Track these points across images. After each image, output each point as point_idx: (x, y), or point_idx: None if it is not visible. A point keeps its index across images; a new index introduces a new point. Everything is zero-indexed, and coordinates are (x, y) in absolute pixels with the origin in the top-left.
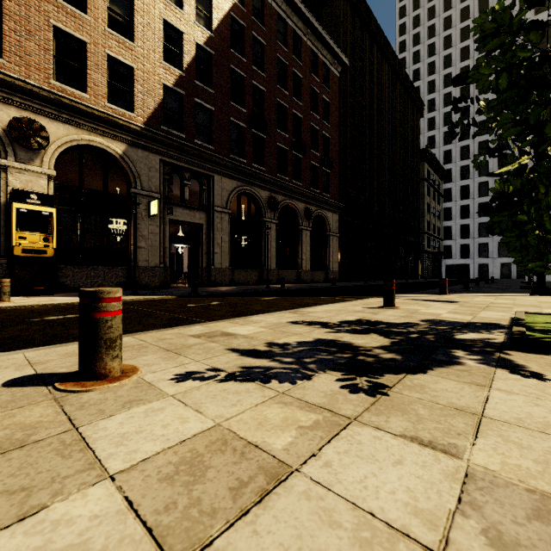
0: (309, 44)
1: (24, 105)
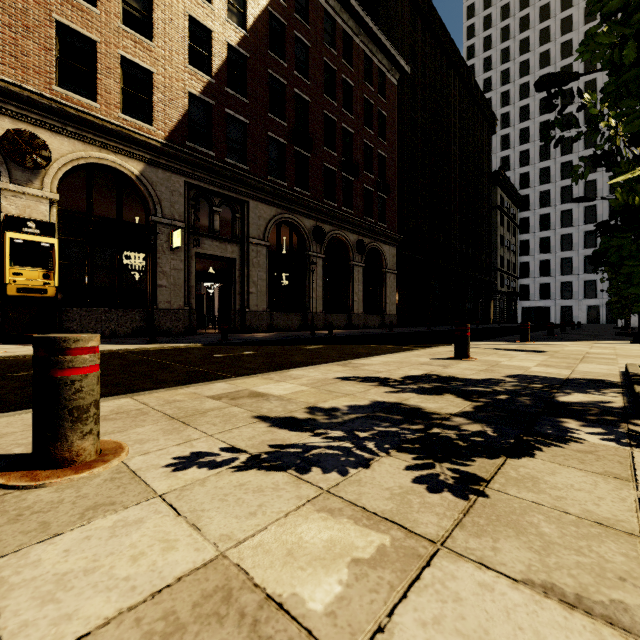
0: (362, 46)
1: (21, 115)
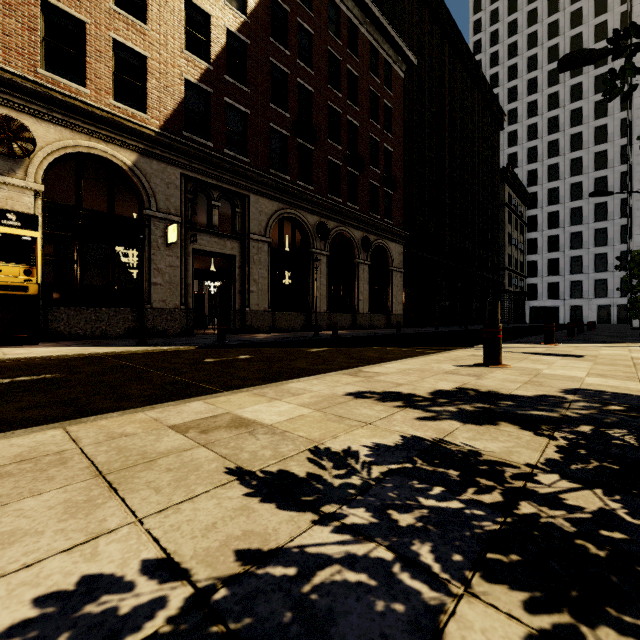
0: (367, 36)
1: (2, 100)
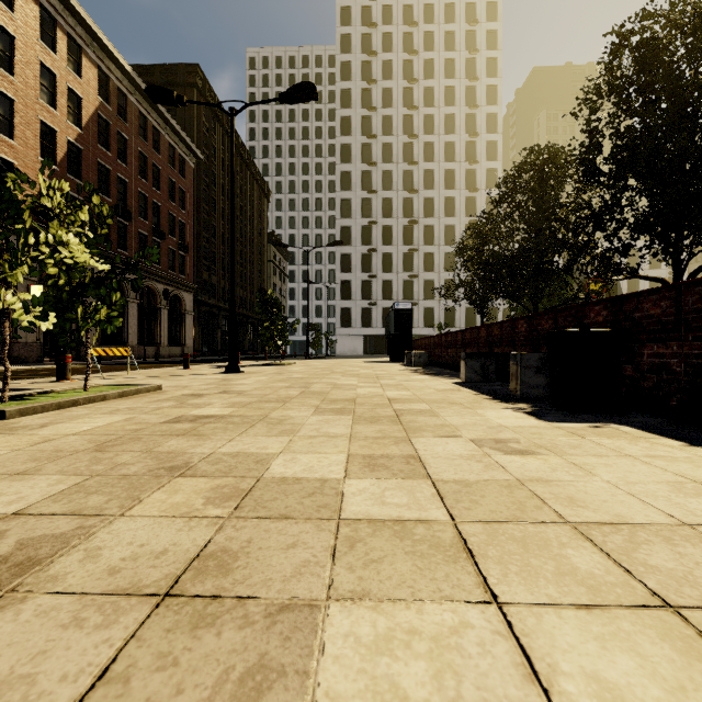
0: (167, 138)
1: None
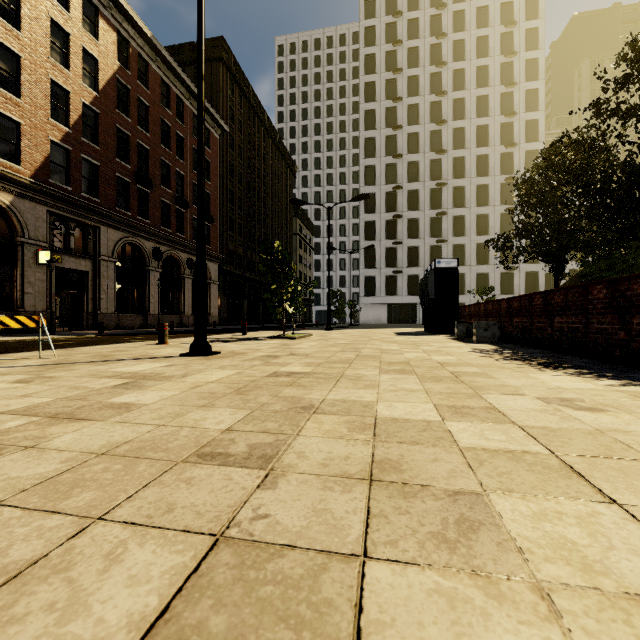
0: (191, 108)
1: None
